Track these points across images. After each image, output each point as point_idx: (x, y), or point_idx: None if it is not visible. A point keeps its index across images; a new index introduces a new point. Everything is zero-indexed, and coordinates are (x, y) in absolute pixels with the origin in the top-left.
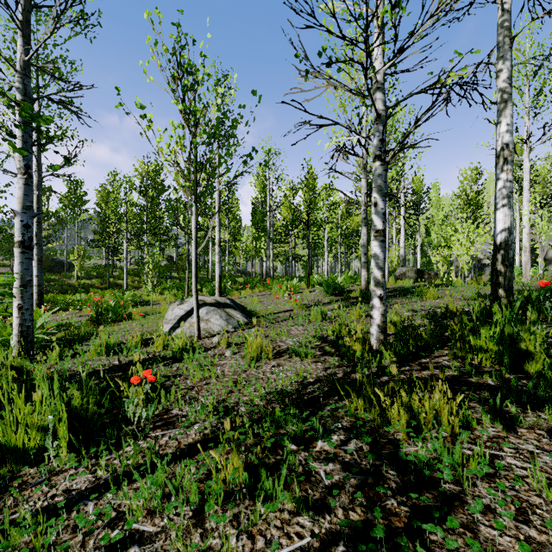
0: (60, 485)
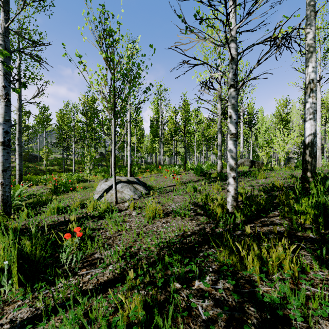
0: (9, 314)
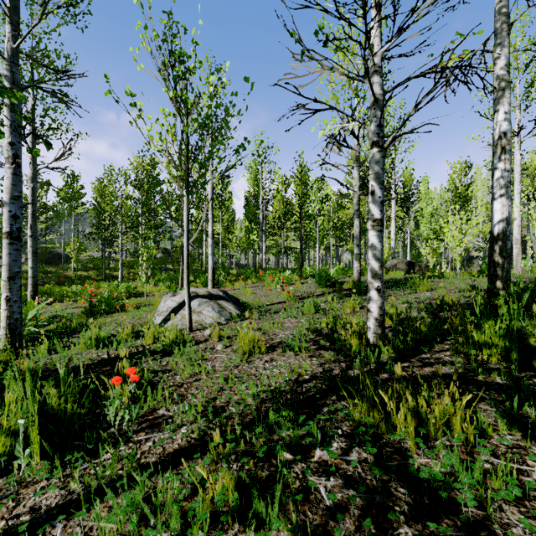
0: (29, 500)
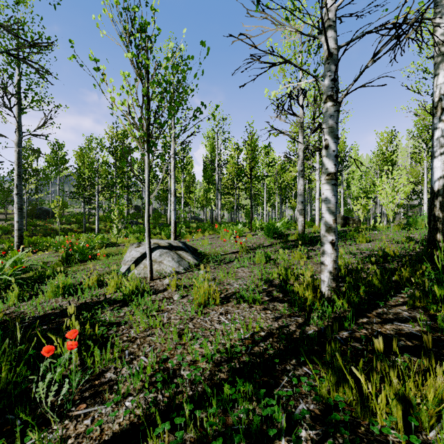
0: None
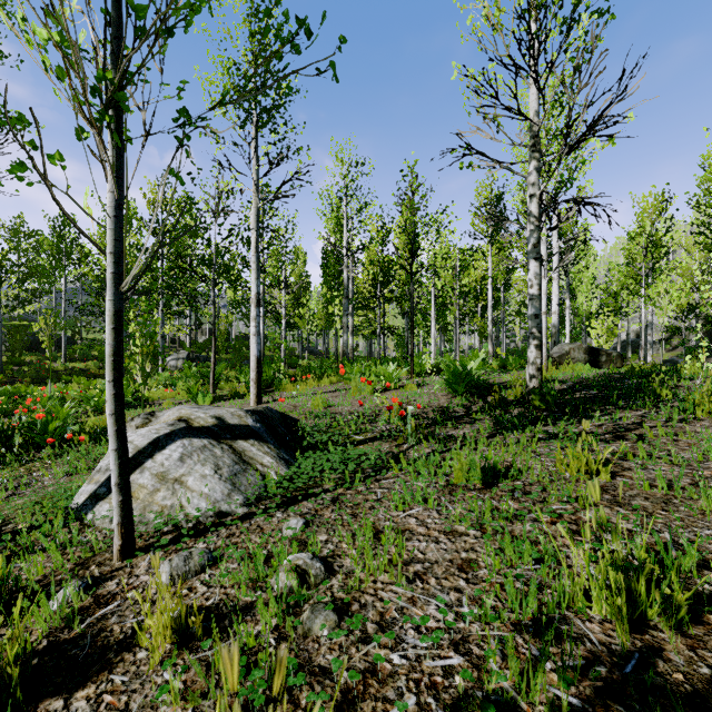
0: None
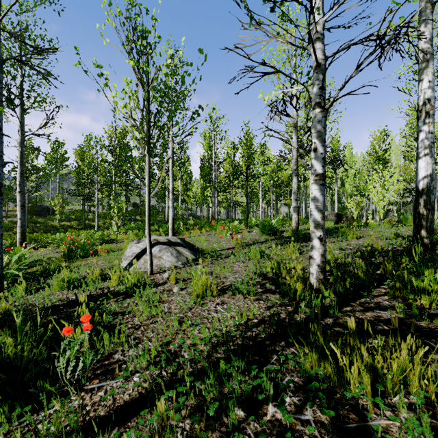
0: None
